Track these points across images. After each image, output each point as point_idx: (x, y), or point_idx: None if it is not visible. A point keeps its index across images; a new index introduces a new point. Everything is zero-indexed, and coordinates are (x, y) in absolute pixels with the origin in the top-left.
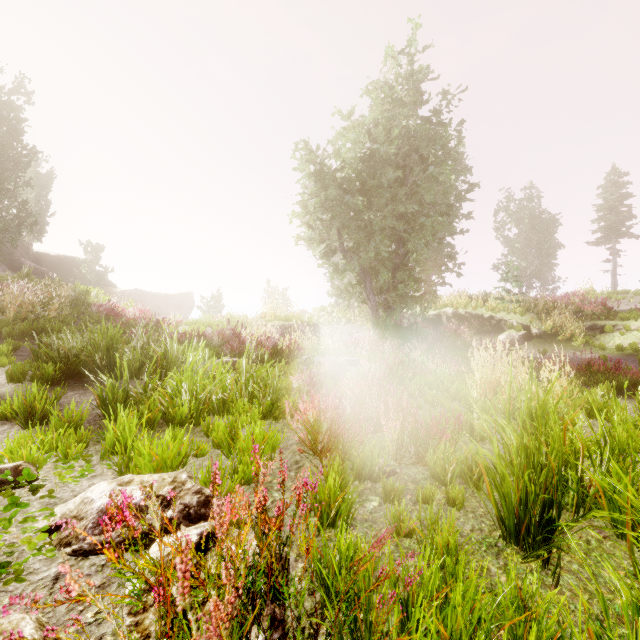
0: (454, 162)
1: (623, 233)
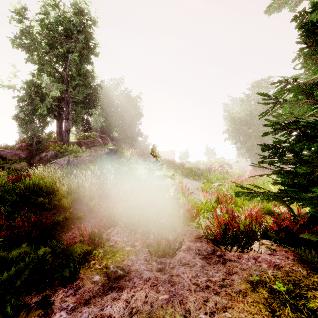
0: None
1: None
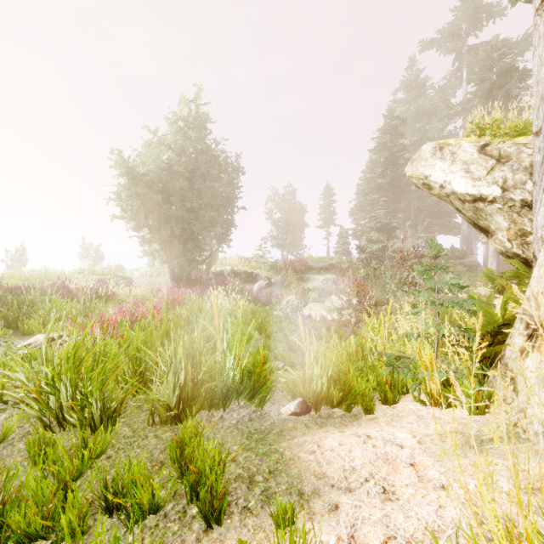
0: (234, 168)
1: (331, 223)
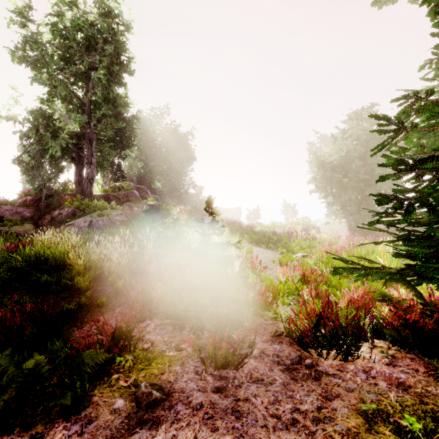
0: None
1: None
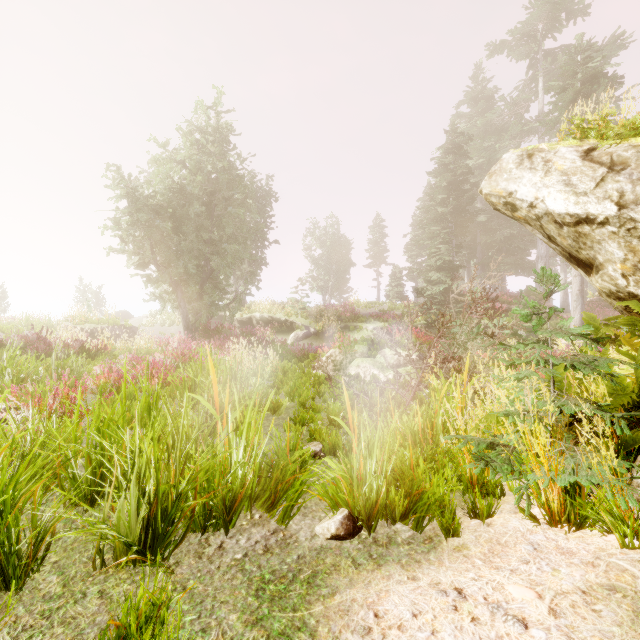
0: (265, 194)
1: (382, 261)
